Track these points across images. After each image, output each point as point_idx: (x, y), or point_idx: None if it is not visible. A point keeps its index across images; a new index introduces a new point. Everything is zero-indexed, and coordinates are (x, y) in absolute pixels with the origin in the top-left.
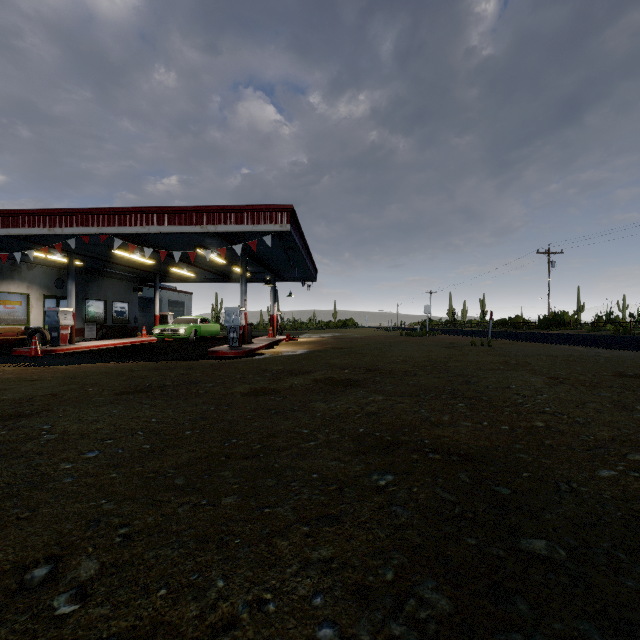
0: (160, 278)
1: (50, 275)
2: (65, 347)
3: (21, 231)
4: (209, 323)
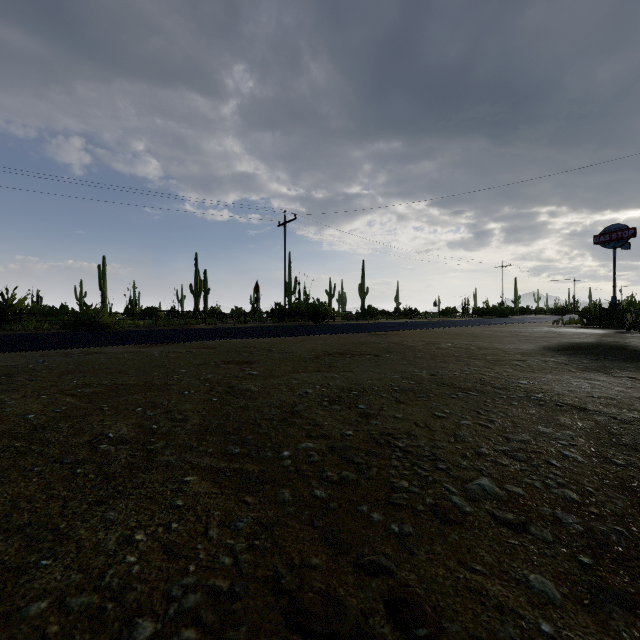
0: None
1: None
2: None
3: None
4: None
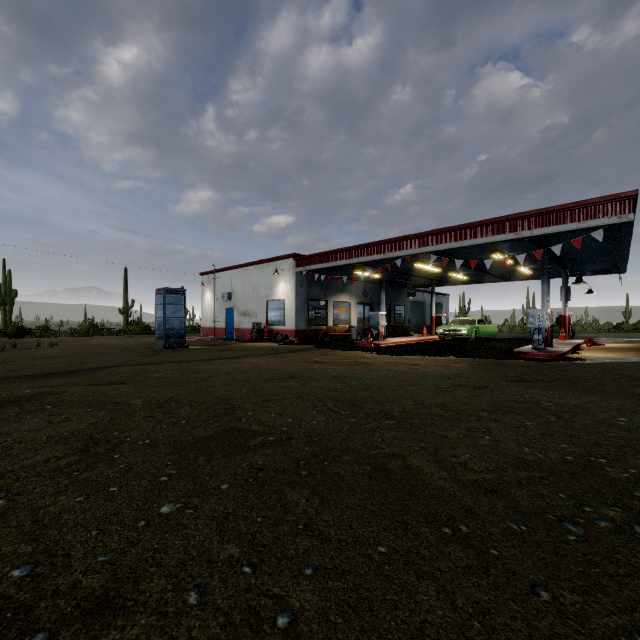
0: (430, 283)
1: (360, 287)
2: (384, 342)
3: (366, 259)
4: (484, 324)
